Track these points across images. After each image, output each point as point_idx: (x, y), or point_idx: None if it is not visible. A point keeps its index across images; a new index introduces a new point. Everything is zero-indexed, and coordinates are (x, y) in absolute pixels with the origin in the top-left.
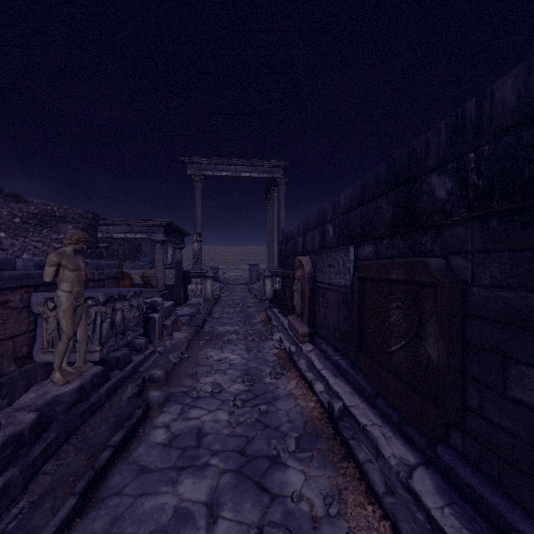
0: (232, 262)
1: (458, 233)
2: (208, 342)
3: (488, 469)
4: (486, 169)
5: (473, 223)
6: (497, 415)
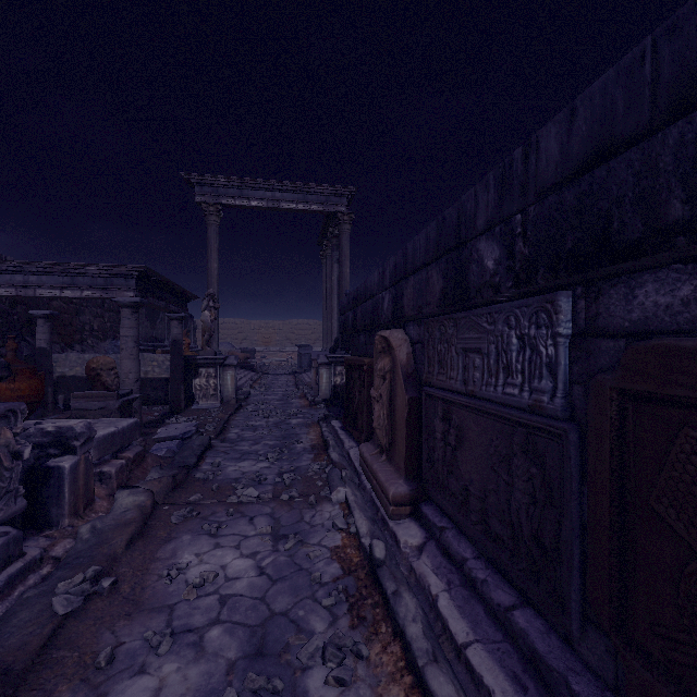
0: (274, 342)
1: None
2: (191, 513)
3: None
4: None
5: None
6: None
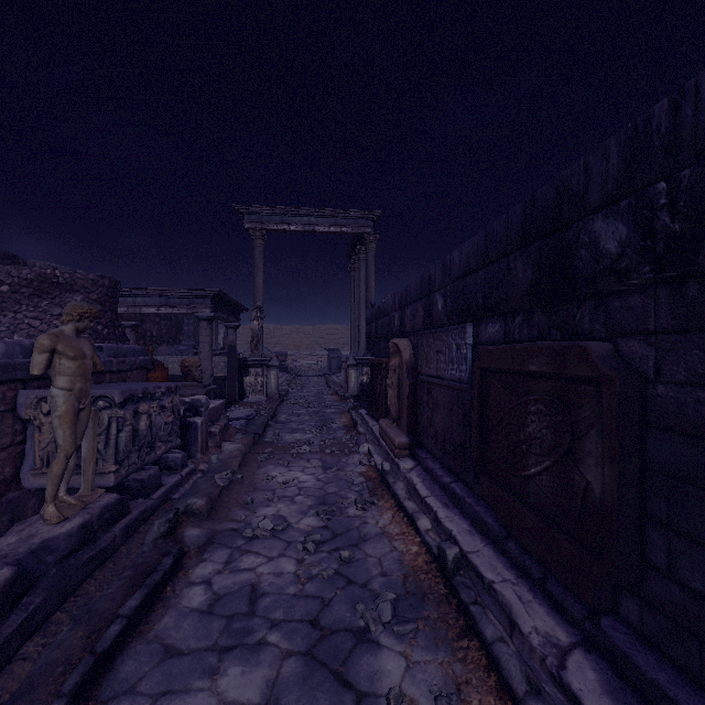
0: (304, 346)
1: (633, 304)
2: (270, 456)
3: (683, 659)
4: (687, 206)
5: (658, 289)
6: (698, 578)
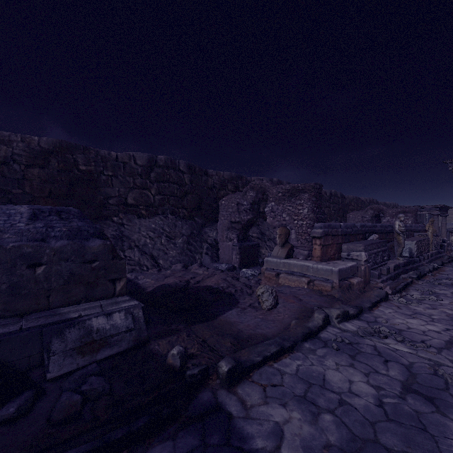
0: None
1: None
2: None
3: None
4: None
5: None
6: None
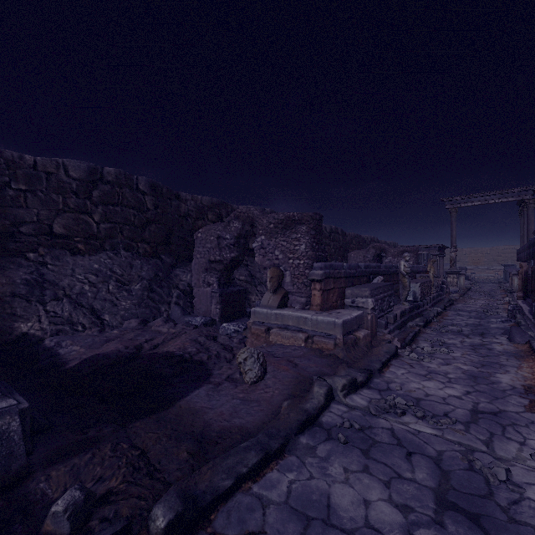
0: (482, 263)
1: None
2: (468, 298)
3: None
4: (532, 252)
5: None
6: None
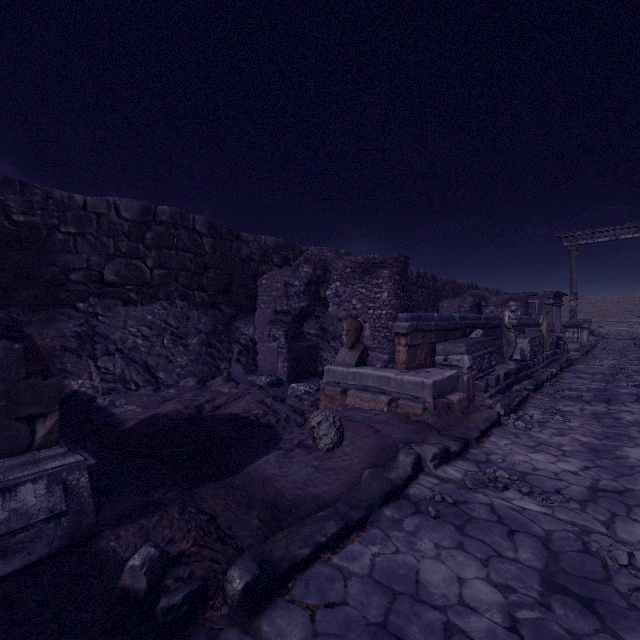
0: (612, 314)
1: None
2: (592, 358)
3: None
4: None
5: None
6: None
